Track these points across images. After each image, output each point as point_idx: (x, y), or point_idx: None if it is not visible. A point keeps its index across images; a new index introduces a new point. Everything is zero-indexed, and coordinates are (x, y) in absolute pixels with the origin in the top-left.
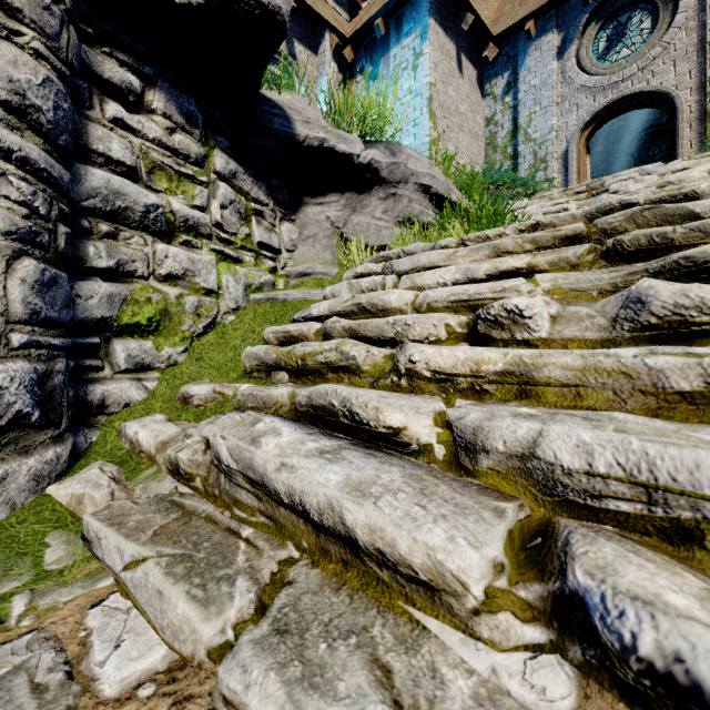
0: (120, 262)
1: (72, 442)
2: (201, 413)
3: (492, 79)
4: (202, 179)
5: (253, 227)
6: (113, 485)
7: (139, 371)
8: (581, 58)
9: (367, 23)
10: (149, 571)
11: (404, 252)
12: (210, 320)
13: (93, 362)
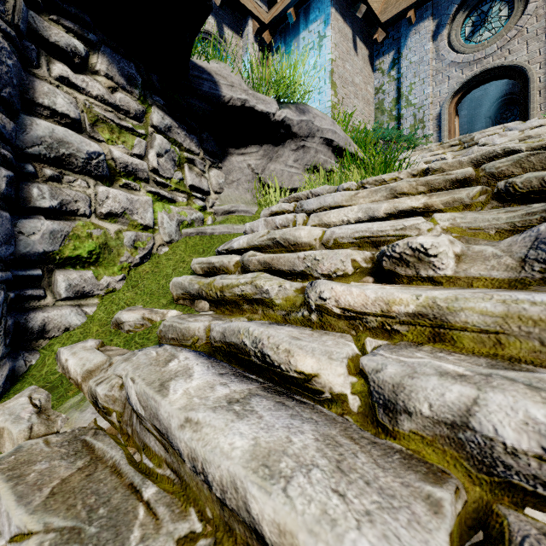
0: (63, 202)
1: (9, 367)
2: (130, 338)
3: (380, 57)
4: (140, 131)
5: (185, 173)
6: (34, 418)
7: (79, 298)
8: (452, 39)
9: (282, 12)
10: None
11: (312, 193)
12: (146, 251)
13: (35, 291)
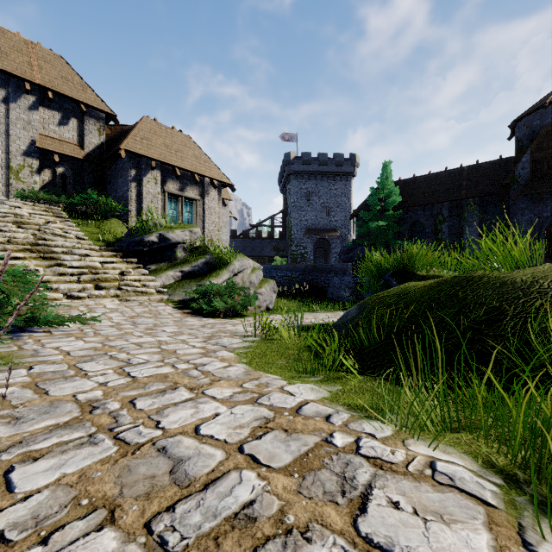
0: None
1: None
2: None
3: None
4: None
5: None
6: None
7: None
8: None
9: None
10: None
11: None
12: None
13: None
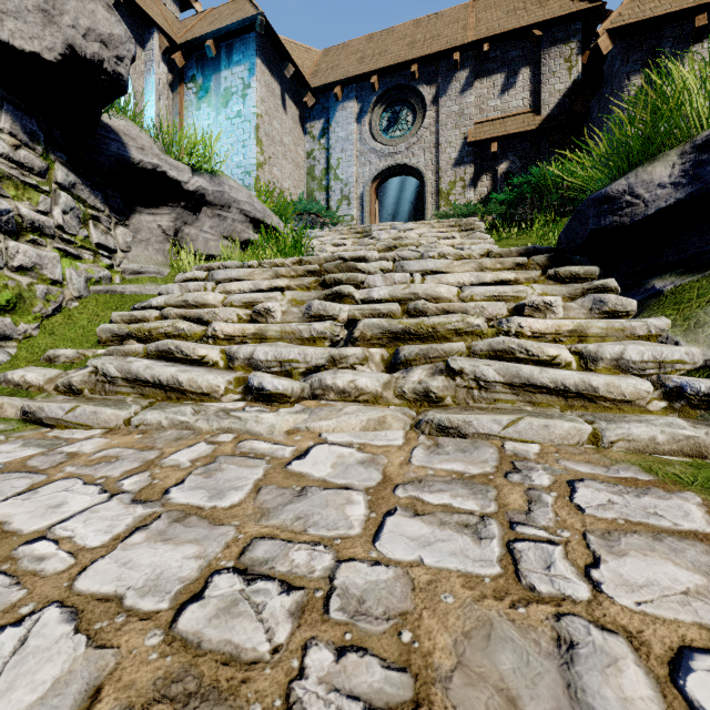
0: None
1: None
2: (69, 366)
3: (311, 121)
4: (45, 188)
5: (91, 230)
6: (24, 398)
7: (0, 340)
8: (372, 127)
9: (199, 39)
10: (86, 408)
11: (223, 265)
12: (57, 304)
13: None
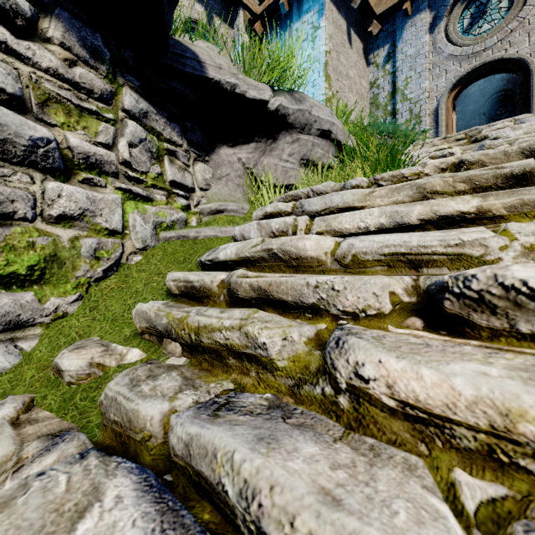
0: None
1: None
2: (69, 396)
3: (374, 50)
4: (108, 115)
5: (165, 167)
6: None
7: (13, 329)
8: (449, 32)
9: (274, 2)
10: None
11: (313, 191)
12: (111, 262)
13: None
